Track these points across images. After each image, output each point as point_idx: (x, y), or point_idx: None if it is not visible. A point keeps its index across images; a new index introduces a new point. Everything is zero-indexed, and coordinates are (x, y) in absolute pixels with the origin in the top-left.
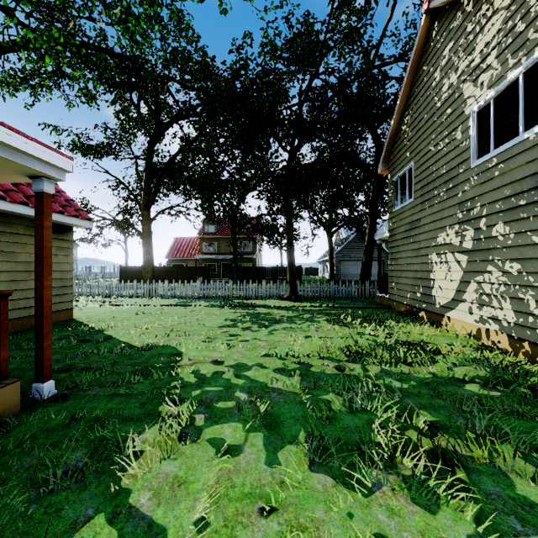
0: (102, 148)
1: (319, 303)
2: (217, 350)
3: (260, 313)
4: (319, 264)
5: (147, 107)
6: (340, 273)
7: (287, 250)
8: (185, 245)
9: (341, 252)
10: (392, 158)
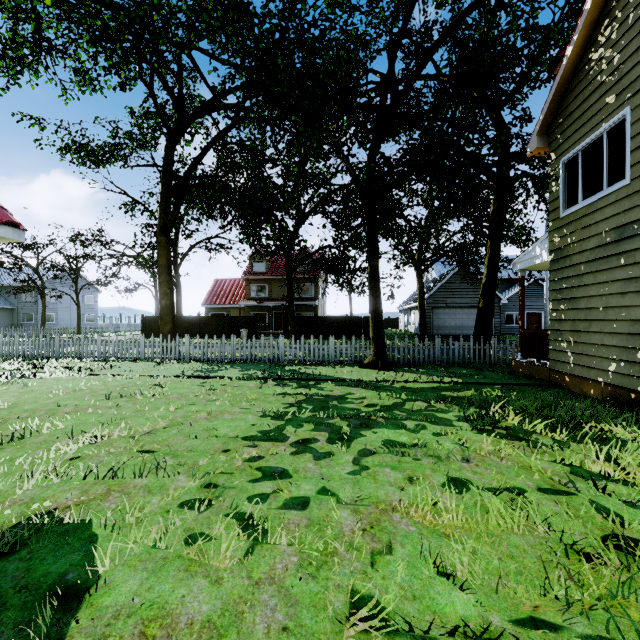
0: (104, 150)
1: (426, 374)
2: (209, 562)
3: (328, 396)
4: (400, 313)
5: (167, 91)
6: (433, 325)
7: (370, 288)
8: (227, 288)
9: (434, 296)
10: (559, 122)
